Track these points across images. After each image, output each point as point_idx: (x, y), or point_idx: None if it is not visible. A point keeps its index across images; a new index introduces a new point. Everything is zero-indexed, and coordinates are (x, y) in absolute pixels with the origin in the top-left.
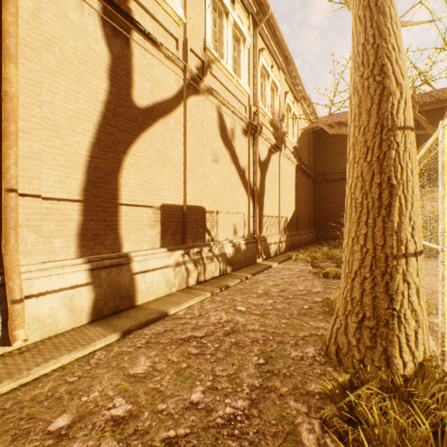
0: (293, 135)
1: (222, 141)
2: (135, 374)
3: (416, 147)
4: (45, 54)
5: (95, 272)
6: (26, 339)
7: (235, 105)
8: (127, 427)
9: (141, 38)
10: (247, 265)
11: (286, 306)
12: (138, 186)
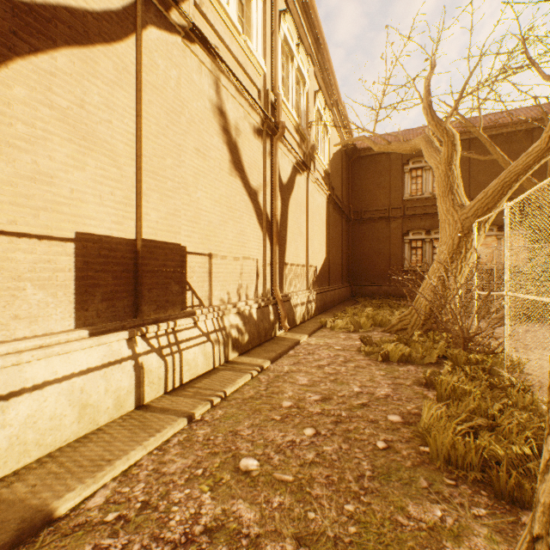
0: (324, 154)
1: (219, 134)
2: None
3: (467, 181)
4: None
5: None
6: None
7: (241, 79)
8: None
9: None
10: (262, 341)
11: (342, 448)
12: None
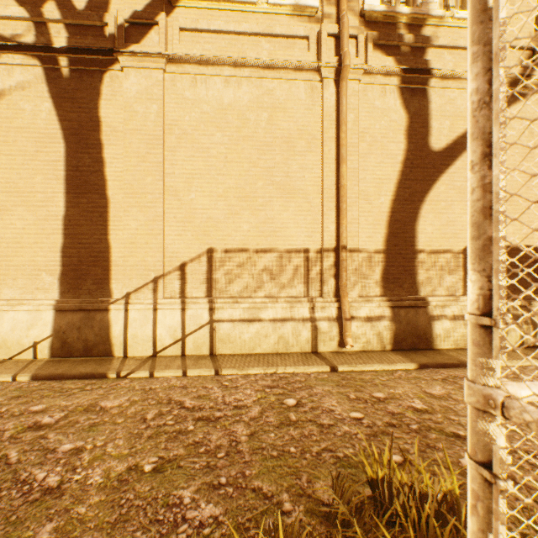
0: None
1: None
2: (430, 393)
3: None
4: (360, 145)
5: (394, 310)
6: (352, 345)
7: None
8: (423, 415)
9: (438, 81)
10: None
11: None
12: (435, 231)
